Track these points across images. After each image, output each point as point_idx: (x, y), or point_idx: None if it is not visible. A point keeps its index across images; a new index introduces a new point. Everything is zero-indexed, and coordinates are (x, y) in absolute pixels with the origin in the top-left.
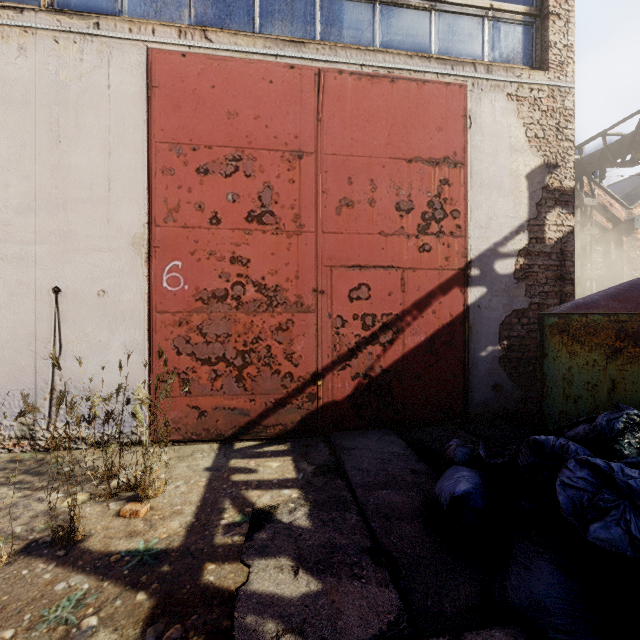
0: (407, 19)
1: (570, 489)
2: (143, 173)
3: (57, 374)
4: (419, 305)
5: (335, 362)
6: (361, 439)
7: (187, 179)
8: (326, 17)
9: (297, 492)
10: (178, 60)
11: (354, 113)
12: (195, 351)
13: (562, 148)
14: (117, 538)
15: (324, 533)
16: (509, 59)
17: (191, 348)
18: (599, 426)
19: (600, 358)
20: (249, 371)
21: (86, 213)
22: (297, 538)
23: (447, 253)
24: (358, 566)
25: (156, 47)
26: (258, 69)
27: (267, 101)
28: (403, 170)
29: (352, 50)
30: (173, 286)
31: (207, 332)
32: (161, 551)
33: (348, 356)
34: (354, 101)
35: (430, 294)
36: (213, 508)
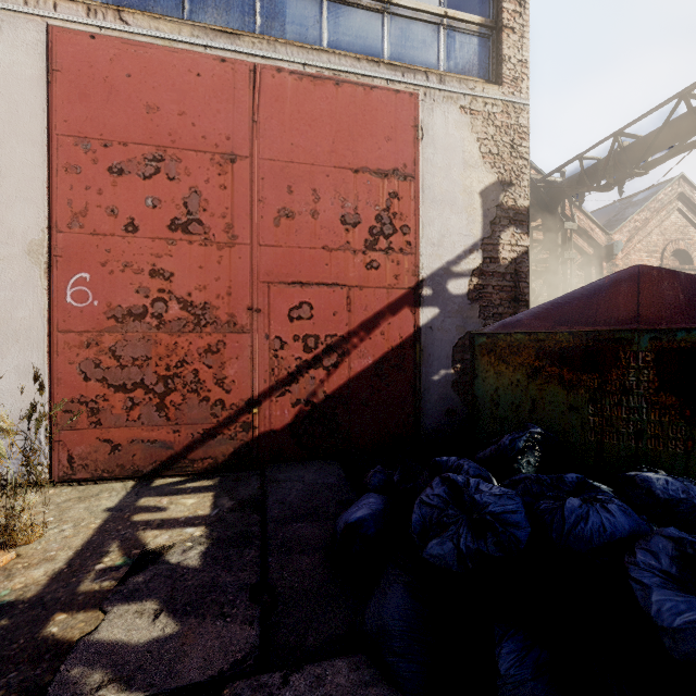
0: (356, 19)
1: (426, 507)
2: (42, 170)
3: None
4: (366, 326)
5: (273, 388)
6: (298, 471)
7: (97, 179)
8: (266, 9)
9: (202, 530)
10: (86, 42)
11: (295, 116)
12: (107, 376)
13: (516, 166)
14: None
15: (210, 572)
16: (464, 70)
17: (102, 373)
18: (502, 445)
19: (522, 378)
20: (173, 398)
21: None
22: (177, 579)
23: (397, 271)
24: (230, 604)
25: (59, 25)
26: (183, 59)
27: (194, 96)
28: (349, 181)
29: (293, 47)
30: (79, 302)
31: (122, 355)
32: (7, 604)
33: (288, 381)
34: (295, 103)
35: (378, 314)
36: (95, 552)
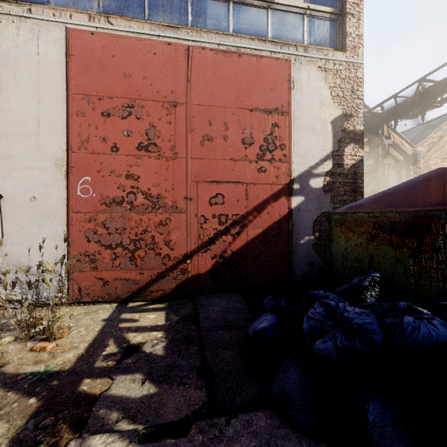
0: (251, 14)
1: (311, 320)
2: (63, 115)
3: (0, 256)
4: (258, 208)
5: (200, 247)
6: (216, 299)
7: (95, 120)
8: (195, 10)
9: (162, 333)
10: (88, 37)
11: (213, 77)
12: (100, 239)
13: (355, 104)
14: (26, 365)
15: (171, 358)
16: (320, 43)
17: (98, 237)
18: (353, 284)
19: (364, 241)
20: (139, 253)
21: (21, 142)
22: (152, 362)
23: (277, 173)
24: (186, 377)
25: (72, 27)
26: (145, 45)
27: (152, 67)
28: (247, 116)
29: (212, 34)
30: (85, 194)
31: (109, 226)
32: (55, 372)
33: (209, 243)
34: (213, 68)
35: (265, 201)
36: (100, 344)
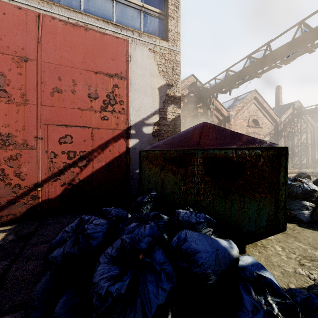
0: (98, 0)
1: (65, 233)
2: None
3: None
4: (102, 147)
5: (50, 177)
6: (61, 218)
7: None
8: None
9: None
10: None
11: (62, 42)
12: None
13: (175, 78)
14: None
15: None
16: (152, 33)
17: None
18: (137, 201)
19: (158, 170)
20: None
21: None
22: None
23: (117, 121)
24: None
25: None
26: None
27: (1, 24)
28: (92, 77)
29: (62, 8)
30: None
31: None
32: None
33: (58, 174)
34: (62, 36)
35: (108, 141)
36: None
